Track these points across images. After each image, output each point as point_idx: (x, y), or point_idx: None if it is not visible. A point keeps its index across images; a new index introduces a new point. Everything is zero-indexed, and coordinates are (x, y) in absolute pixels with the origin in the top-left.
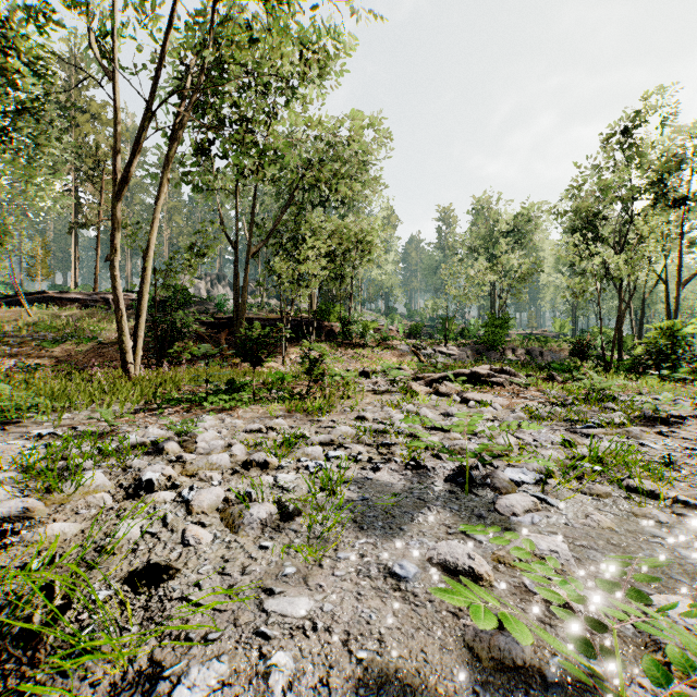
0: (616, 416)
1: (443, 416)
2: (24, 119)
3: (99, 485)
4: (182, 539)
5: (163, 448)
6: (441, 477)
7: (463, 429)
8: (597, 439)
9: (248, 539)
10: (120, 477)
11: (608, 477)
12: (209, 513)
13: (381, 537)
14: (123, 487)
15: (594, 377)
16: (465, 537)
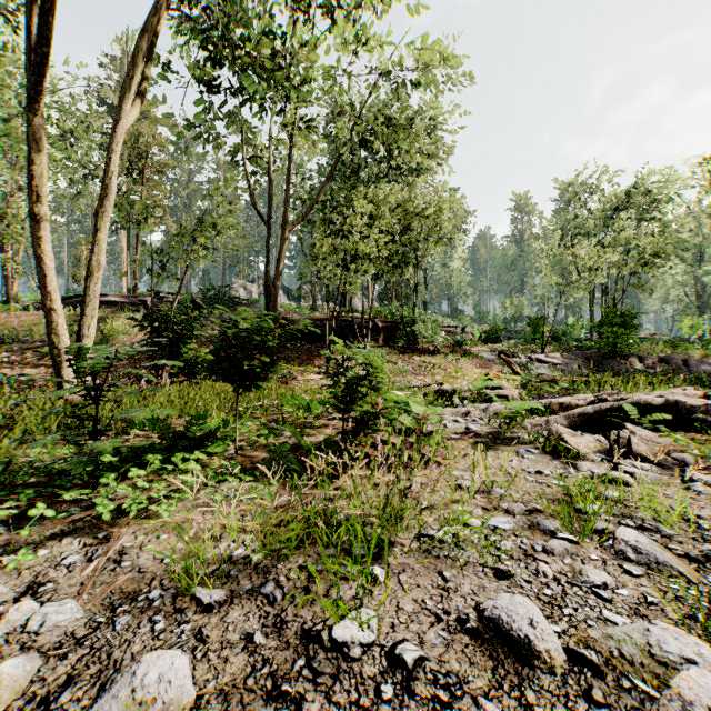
0: None
1: None
2: None
3: None
4: None
5: None
6: None
7: None
8: None
9: None
10: None
11: None
12: None
13: None
14: None
15: None
16: None
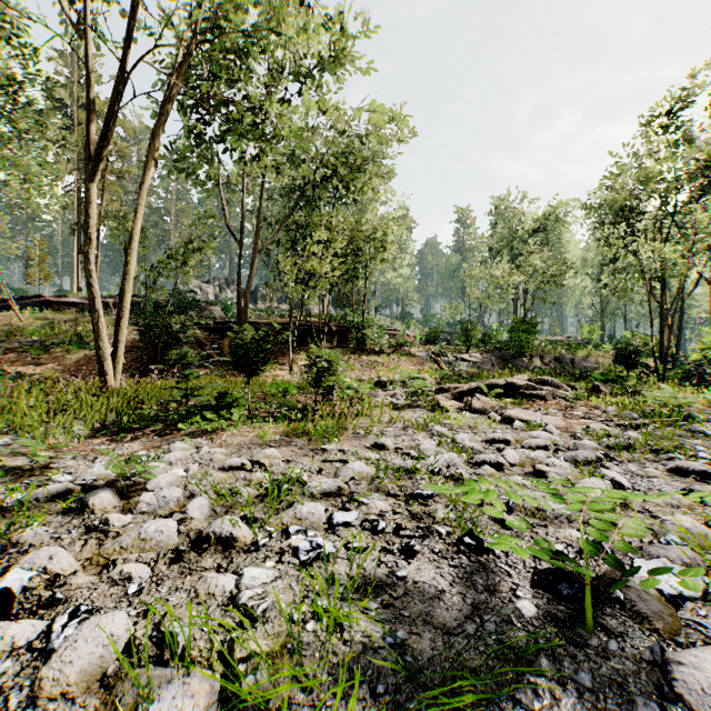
0: None
1: (486, 443)
2: None
3: None
4: None
5: (87, 503)
6: (523, 575)
7: (580, 506)
8: None
9: None
10: None
11: None
12: (80, 692)
13: None
14: None
15: (667, 390)
16: None
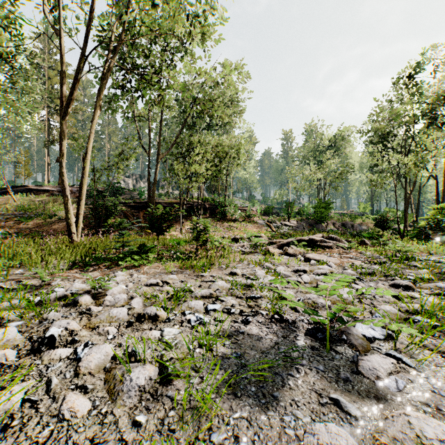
0: (423, 273)
1: (293, 272)
2: (2, 65)
3: (10, 339)
4: (58, 411)
5: (78, 301)
6: (301, 331)
7: (324, 293)
8: (416, 292)
9: (124, 410)
10: (34, 329)
11: (443, 332)
12: (96, 373)
13: (255, 408)
14: (32, 340)
15: (399, 243)
16: (339, 410)
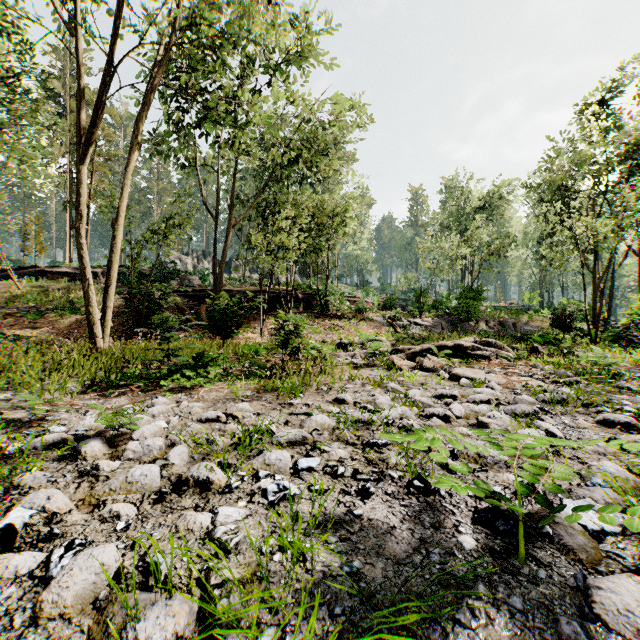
0: None
1: (435, 398)
2: None
3: None
4: None
5: (80, 451)
6: (465, 513)
7: (513, 452)
8: None
9: None
10: None
11: None
12: (75, 613)
13: None
14: None
15: (597, 351)
16: None
